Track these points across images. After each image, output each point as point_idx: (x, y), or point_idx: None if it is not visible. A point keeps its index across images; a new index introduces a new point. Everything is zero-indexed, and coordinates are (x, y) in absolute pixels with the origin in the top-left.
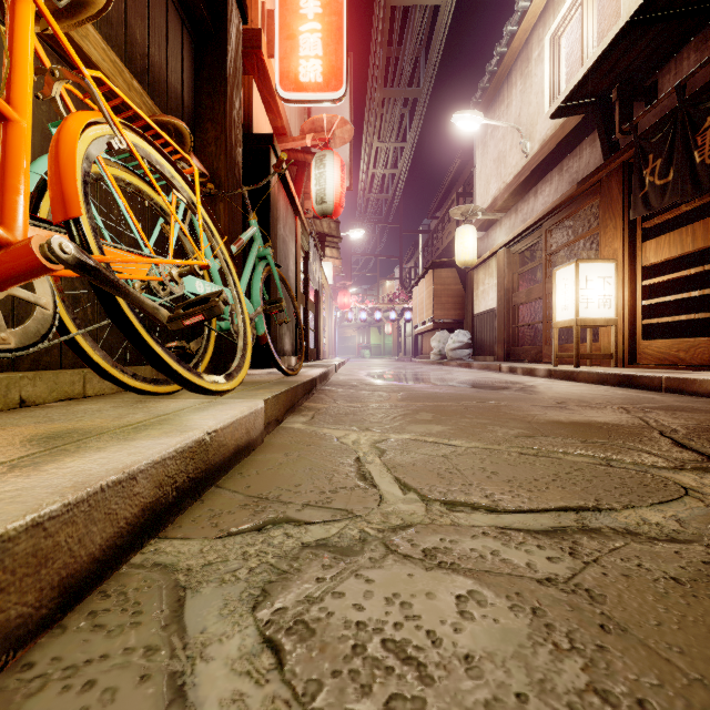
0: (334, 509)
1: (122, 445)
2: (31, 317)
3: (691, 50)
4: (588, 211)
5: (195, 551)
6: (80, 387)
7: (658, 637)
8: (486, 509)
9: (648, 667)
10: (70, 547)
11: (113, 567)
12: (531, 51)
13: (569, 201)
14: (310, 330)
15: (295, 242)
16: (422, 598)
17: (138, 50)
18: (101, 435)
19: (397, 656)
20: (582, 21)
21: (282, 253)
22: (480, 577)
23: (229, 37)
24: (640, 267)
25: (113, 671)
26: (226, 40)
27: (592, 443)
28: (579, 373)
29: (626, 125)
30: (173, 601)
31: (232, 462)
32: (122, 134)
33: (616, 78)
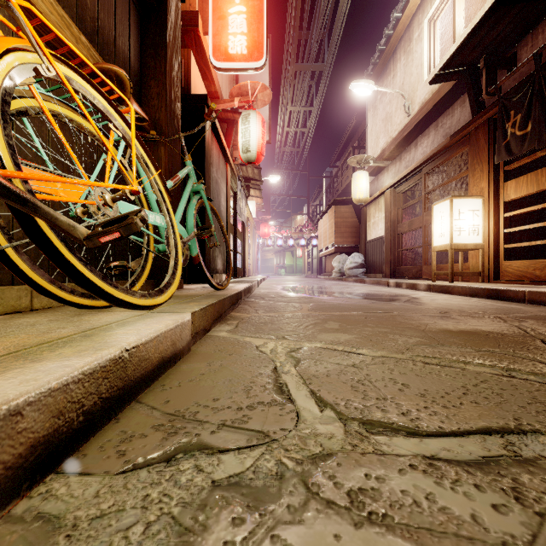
0: (250, 431)
1: (23, 368)
2: None
3: (545, 26)
4: (458, 158)
5: (90, 495)
6: (27, 301)
7: None
8: (407, 431)
9: None
10: None
11: None
12: (413, 33)
13: (444, 150)
14: (238, 253)
15: (226, 183)
16: None
17: (88, 13)
18: (9, 355)
19: None
20: (454, 7)
21: (215, 191)
22: (422, 540)
23: (169, 10)
24: (502, 202)
25: None
26: (167, 12)
27: (486, 351)
28: (454, 287)
29: (491, 88)
30: None
31: (156, 373)
32: (51, 63)
33: (483, 50)
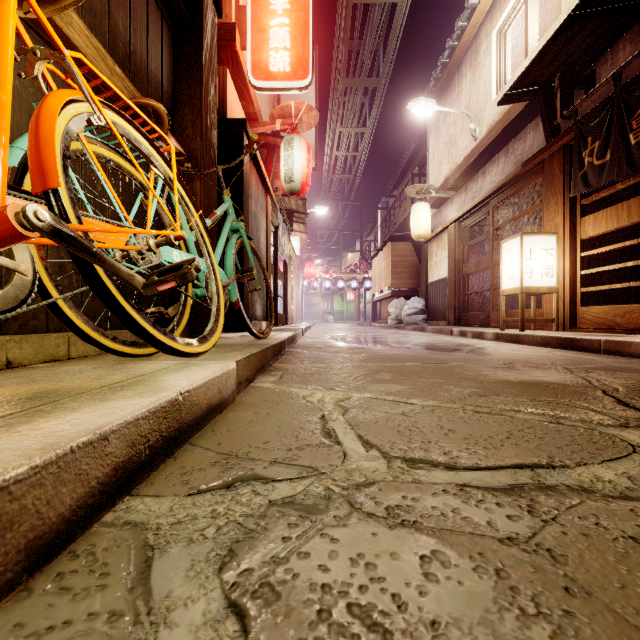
0: (300, 466)
1: (97, 405)
2: (10, 283)
3: (626, 42)
4: (531, 189)
5: (166, 509)
6: (64, 350)
7: (624, 601)
8: (445, 466)
9: (617, 634)
10: (38, 509)
11: (84, 526)
12: (480, 44)
13: (514, 180)
14: (279, 297)
15: (266, 217)
16: (386, 559)
17: (120, 39)
18: (78, 396)
19: (363, 622)
20: (527, 17)
21: (254, 227)
22: (443, 536)
23: (204, 28)
24: (580, 240)
25: (75, 639)
26: (202, 31)
27: (541, 401)
28: (524, 336)
29: (566, 111)
30: (141, 562)
31: (204, 420)
32: (101, 112)
33: (557, 68)
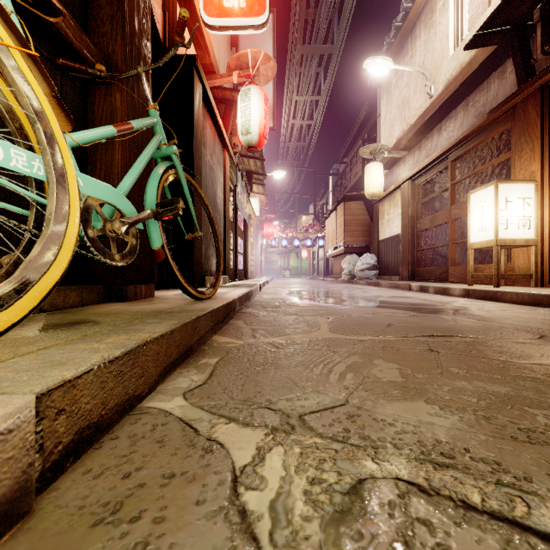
0: None
1: None
2: None
3: None
4: (491, 143)
5: None
6: None
7: None
8: None
9: None
10: None
11: None
12: (436, 3)
13: (478, 131)
14: (238, 253)
15: (223, 172)
16: None
17: None
18: None
19: None
20: None
21: (209, 179)
22: None
23: None
24: None
25: None
26: None
27: None
28: (504, 293)
29: (548, 45)
30: None
31: None
32: None
33: (536, 1)
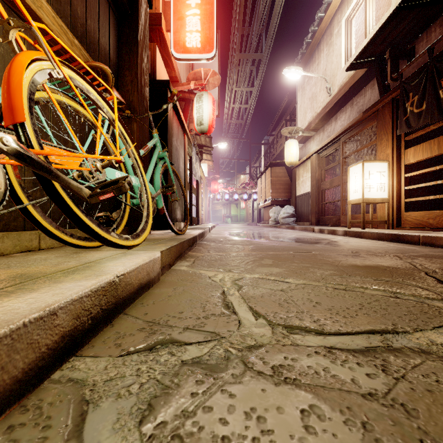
0: (206, 332)
1: (51, 287)
2: None
3: (437, 26)
4: (369, 130)
5: (101, 368)
6: (36, 243)
7: None
8: (315, 332)
9: None
10: None
11: (35, 384)
12: (333, 29)
13: (357, 123)
14: (193, 205)
15: (184, 150)
16: (273, 412)
17: (79, 21)
18: (38, 279)
19: None
20: (366, 9)
21: (175, 156)
22: (318, 392)
23: (140, 15)
24: (404, 165)
25: None
26: (138, 17)
27: (382, 280)
28: (365, 233)
29: (394, 75)
30: (77, 415)
31: (136, 295)
32: (60, 68)
33: (388, 44)
